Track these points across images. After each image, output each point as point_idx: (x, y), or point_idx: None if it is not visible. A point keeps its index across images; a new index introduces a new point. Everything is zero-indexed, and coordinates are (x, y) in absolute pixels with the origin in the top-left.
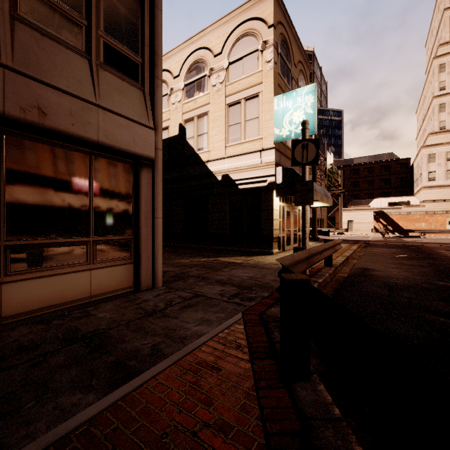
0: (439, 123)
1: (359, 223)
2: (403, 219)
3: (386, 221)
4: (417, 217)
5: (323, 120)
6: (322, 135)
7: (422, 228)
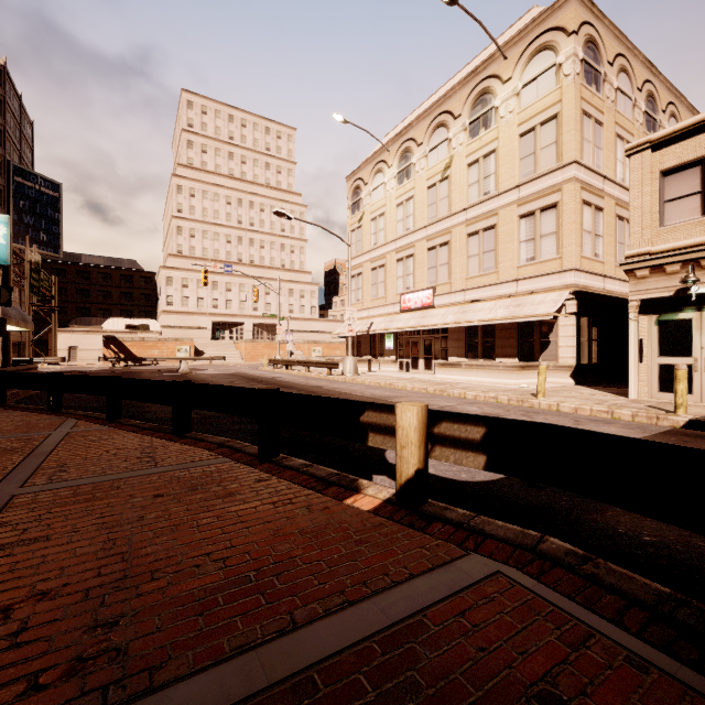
0: (177, 246)
1: (87, 351)
2: (137, 345)
3: (118, 348)
4: (151, 344)
5: (25, 187)
6: (23, 210)
7: (156, 356)
